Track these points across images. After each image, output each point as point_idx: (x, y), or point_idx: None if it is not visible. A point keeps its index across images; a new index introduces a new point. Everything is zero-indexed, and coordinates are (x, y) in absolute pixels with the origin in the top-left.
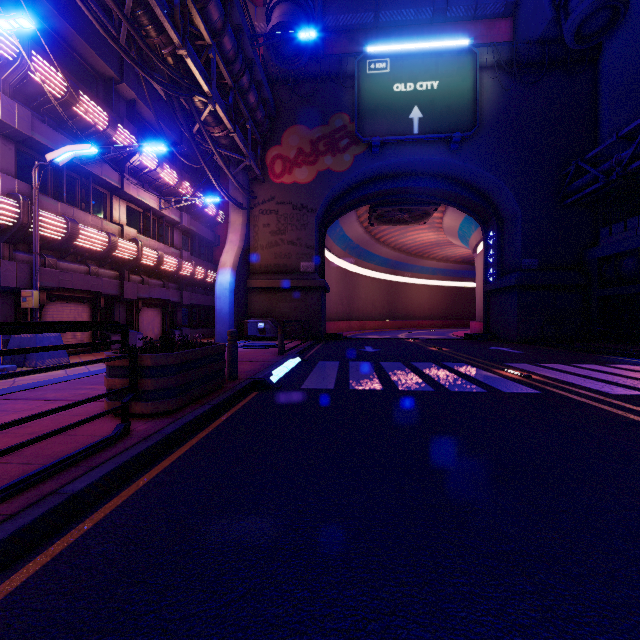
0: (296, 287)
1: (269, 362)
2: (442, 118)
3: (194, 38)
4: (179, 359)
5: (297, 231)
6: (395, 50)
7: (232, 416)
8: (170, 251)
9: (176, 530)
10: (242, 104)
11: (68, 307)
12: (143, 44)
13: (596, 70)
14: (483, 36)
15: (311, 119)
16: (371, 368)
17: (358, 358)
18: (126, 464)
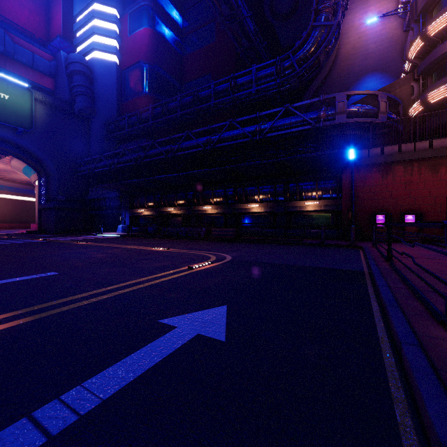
0: None
1: None
2: (11, 116)
3: None
4: None
5: None
6: None
7: None
8: None
9: None
10: None
11: None
12: None
13: (90, 124)
14: (38, 80)
15: None
16: None
17: None
18: None
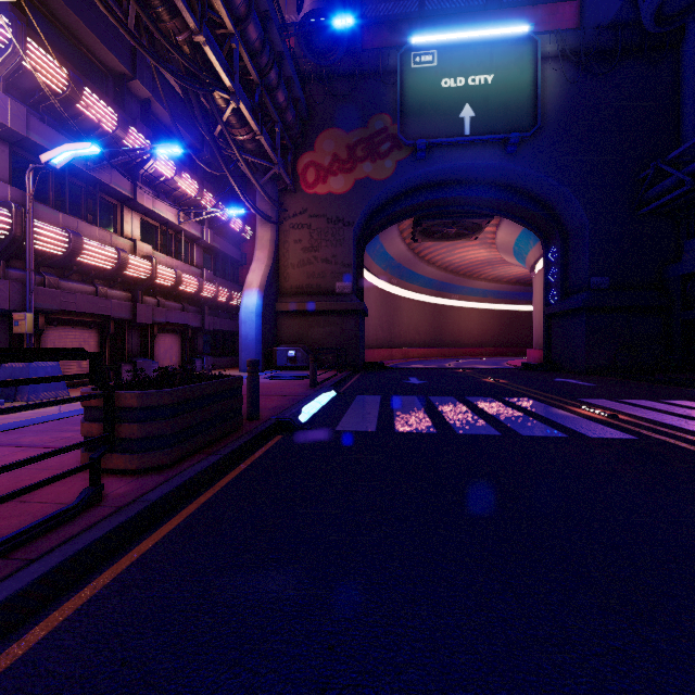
0: (331, 310)
1: (298, 396)
2: (497, 117)
3: (215, 26)
4: (176, 397)
5: (332, 247)
6: (443, 40)
7: (247, 469)
8: (190, 270)
9: (128, 687)
10: (270, 103)
11: (72, 332)
12: (153, 26)
13: (678, 57)
14: (544, 23)
15: (348, 121)
16: (419, 404)
17: (402, 391)
18: (81, 554)
